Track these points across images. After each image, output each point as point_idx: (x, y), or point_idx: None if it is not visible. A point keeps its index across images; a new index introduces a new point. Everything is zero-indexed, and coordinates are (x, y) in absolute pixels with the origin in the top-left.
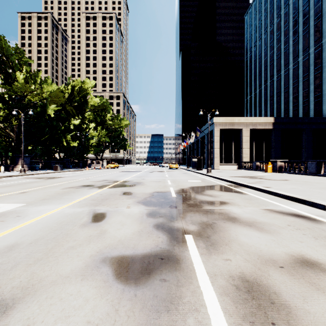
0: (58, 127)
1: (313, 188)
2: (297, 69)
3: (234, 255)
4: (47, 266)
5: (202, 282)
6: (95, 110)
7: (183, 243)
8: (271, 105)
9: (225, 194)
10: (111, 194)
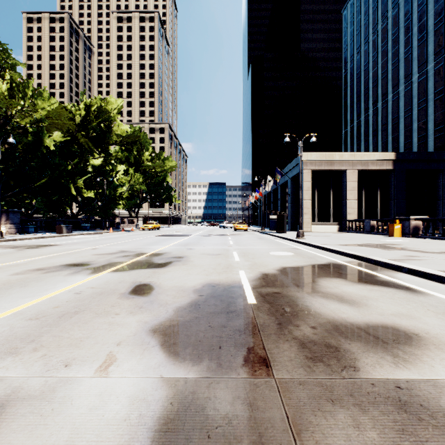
0: (63, 167)
1: None
2: (426, 81)
3: None
4: None
5: None
6: (123, 142)
7: None
8: (384, 137)
9: (375, 294)
10: (103, 291)
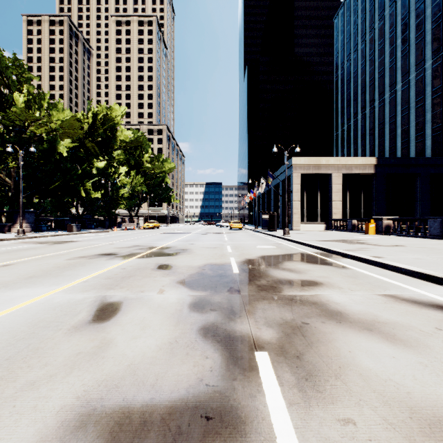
0: (74, 171)
1: None
2: (408, 90)
3: (359, 408)
4: None
5: None
6: (126, 147)
7: (252, 373)
8: (371, 141)
9: (315, 269)
10: (140, 268)
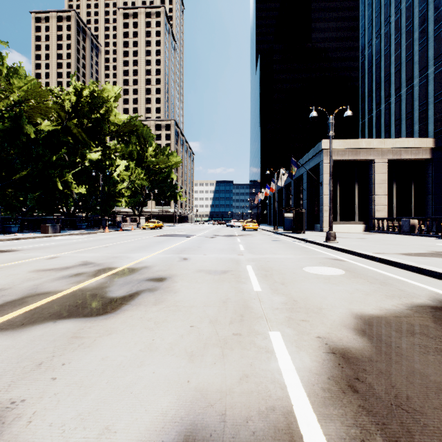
0: (48, 157)
1: None
2: None
3: None
4: None
5: None
6: (119, 132)
7: None
8: (409, 126)
9: None
10: None
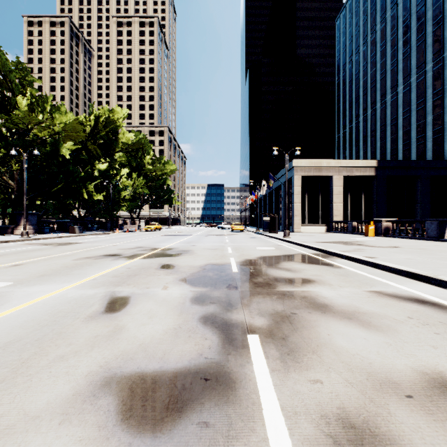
0: (76, 173)
1: (437, 259)
2: (409, 92)
3: (327, 373)
4: (8, 394)
5: (272, 429)
6: (128, 149)
7: (244, 350)
8: (373, 143)
9: (310, 268)
10: (144, 267)
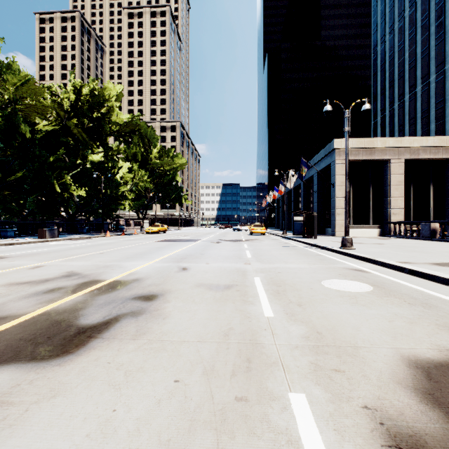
0: (45, 158)
1: None
2: None
3: None
4: None
5: None
6: (121, 132)
7: None
8: (425, 125)
9: None
10: None
